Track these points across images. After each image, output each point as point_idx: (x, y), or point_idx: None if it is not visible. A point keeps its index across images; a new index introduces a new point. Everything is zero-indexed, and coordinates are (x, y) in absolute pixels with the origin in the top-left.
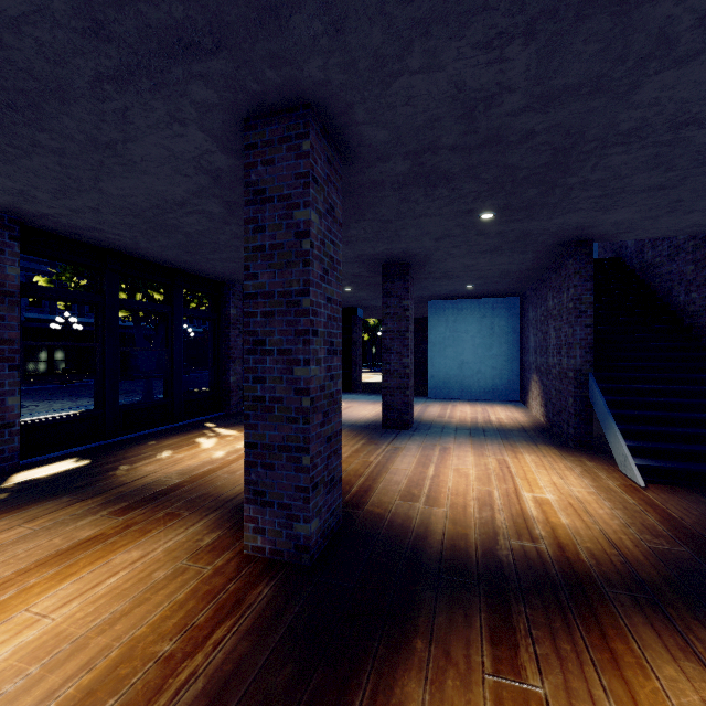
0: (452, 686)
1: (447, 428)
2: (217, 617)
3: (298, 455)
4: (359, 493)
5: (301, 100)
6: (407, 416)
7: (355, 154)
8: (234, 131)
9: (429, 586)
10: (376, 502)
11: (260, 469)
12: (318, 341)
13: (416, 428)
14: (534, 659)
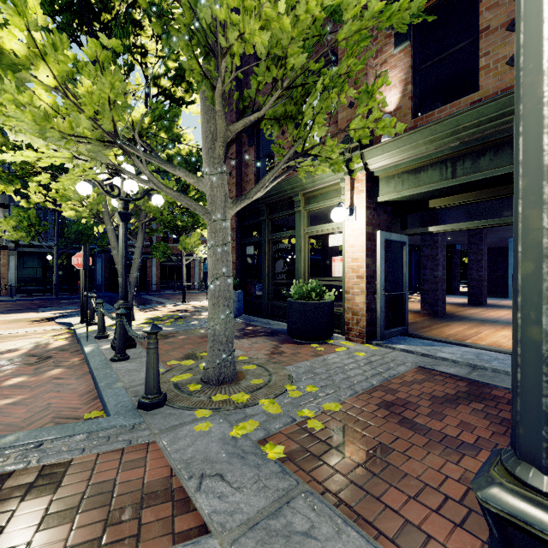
0: (468, 323)
1: (506, 306)
2: (419, 317)
3: (435, 292)
4: (452, 312)
5: (436, 213)
6: (481, 299)
7: (451, 215)
8: (416, 217)
9: (469, 320)
10: (458, 314)
11: (425, 295)
12: (440, 266)
13: (487, 305)
14: (488, 324)
